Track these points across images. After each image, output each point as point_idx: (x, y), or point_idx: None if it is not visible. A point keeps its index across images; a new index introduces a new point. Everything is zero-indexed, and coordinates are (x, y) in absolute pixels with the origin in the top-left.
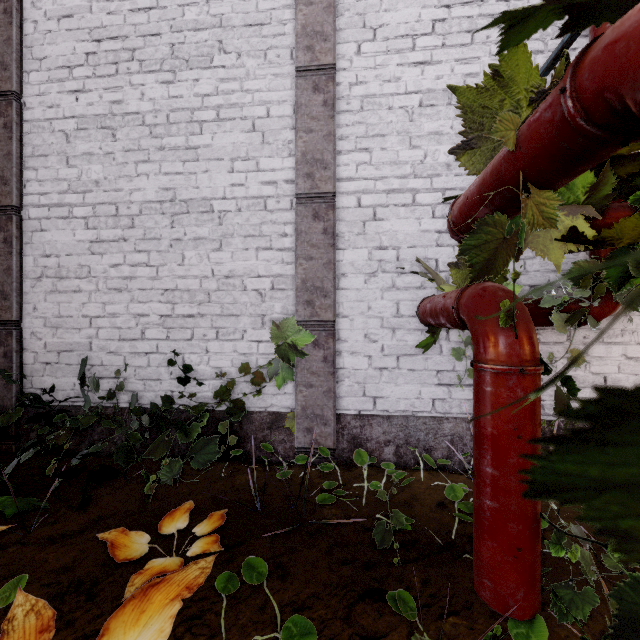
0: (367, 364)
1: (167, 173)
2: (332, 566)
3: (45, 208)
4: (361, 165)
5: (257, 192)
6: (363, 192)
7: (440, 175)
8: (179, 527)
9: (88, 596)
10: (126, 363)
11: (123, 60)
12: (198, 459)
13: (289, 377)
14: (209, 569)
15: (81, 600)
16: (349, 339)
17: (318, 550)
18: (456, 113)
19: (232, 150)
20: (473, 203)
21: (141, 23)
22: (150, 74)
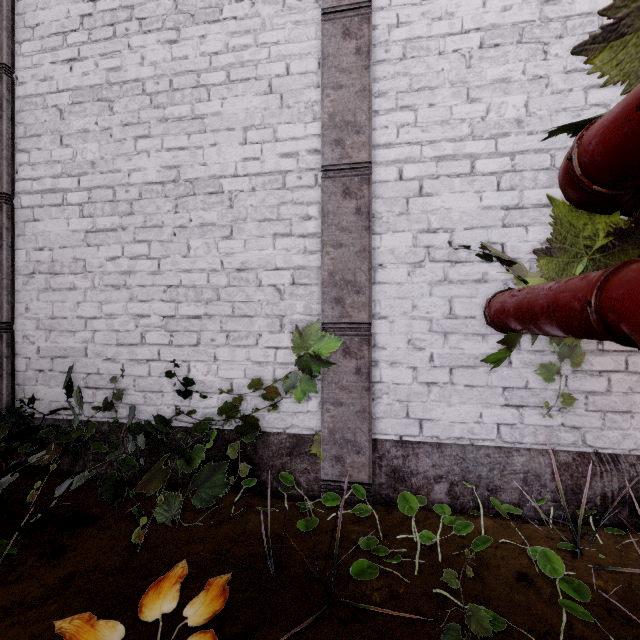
0: (411, 377)
1: (170, 149)
2: None
3: (38, 195)
4: (403, 127)
5: (274, 167)
6: (406, 161)
7: (508, 135)
8: (164, 608)
9: None
10: (124, 372)
11: (121, 20)
12: (201, 494)
13: (313, 392)
14: None
15: None
16: (388, 346)
17: None
18: (529, 53)
19: (245, 117)
20: None
21: None
22: (151, 34)
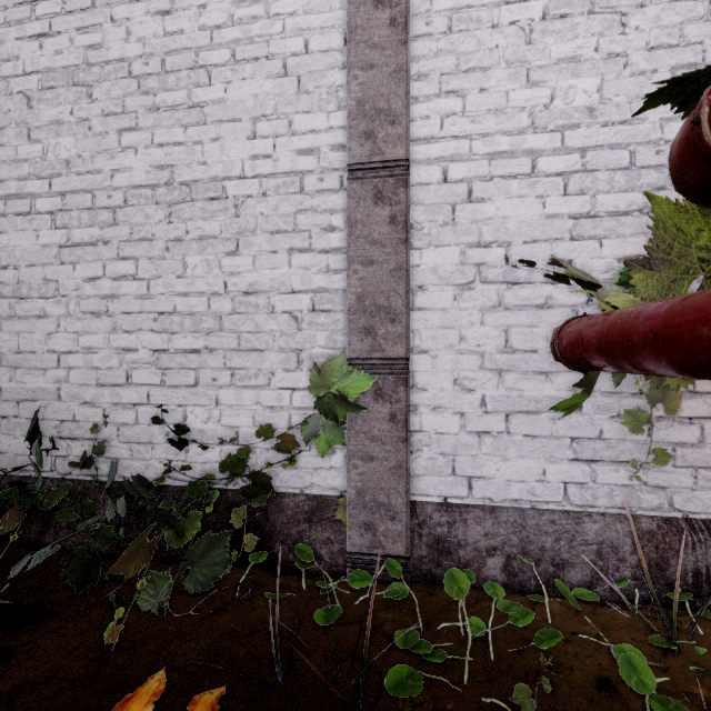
0: (458, 425)
1: (162, 144)
2: None
3: (0, 201)
4: (448, 117)
5: (290, 166)
6: (452, 159)
7: (577, 126)
8: None
9: None
10: (106, 418)
11: None
12: (196, 574)
13: (337, 444)
14: None
15: None
16: (429, 386)
17: None
18: (604, 25)
19: (254, 106)
20: None
21: None
22: (139, 3)
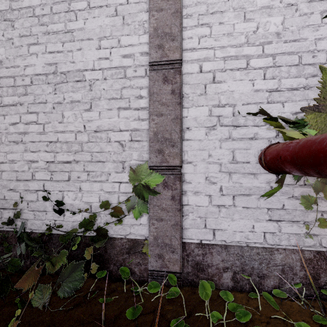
0: (207, 202)
1: (51, 52)
2: None
3: None
4: (202, 38)
5: (119, 64)
6: (204, 60)
7: (270, 43)
8: None
9: None
10: (21, 198)
11: None
12: (63, 286)
13: (143, 212)
14: None
15: None
16: (192, 181)
17: None
18: None
19: (99, 31)
20: None
21: None
22: None
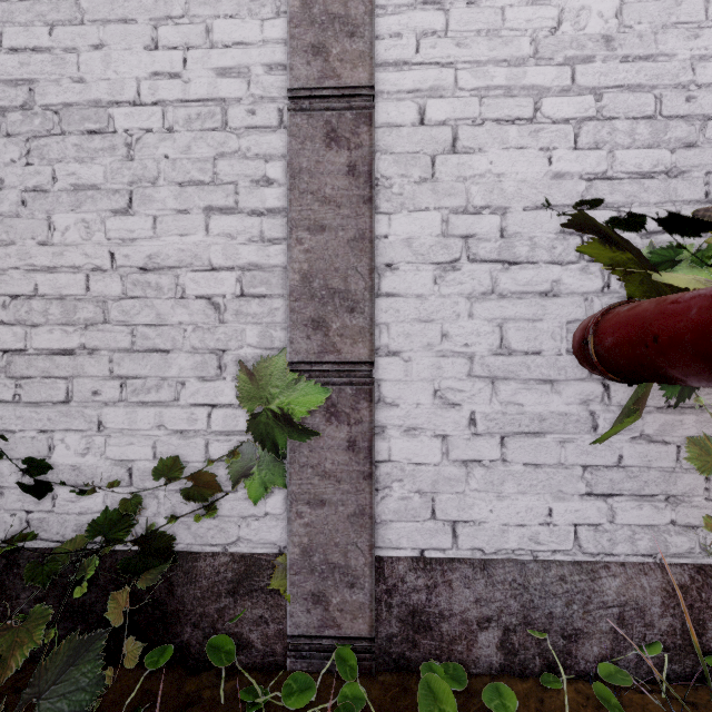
0: (439, 453)
1: (15, 49)
2: None
3: None
4: (426, 37)
5: (207, 91)
6: (431, 93)
7: (590, 60)
8: None
9: None
10: None
11: None
12: (37, 709)
13: (274, 483)
14: None
15: None
16: (401, 400)
17: None
18: None
19: (154, 2)
20: None
21: None
22: None
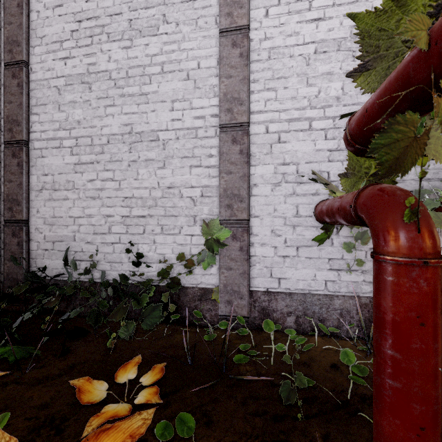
0: (273, 253)
1: (126, 113)
2: (247, 417)
3: (44, 141)
4: (269, 101)
5: (190, 124)
6: (270, 121)
7: (331, 106)
8: (129, 377)
9: (57, 431)
10: (98, 250)
11: (96, 34)
12: (147, 322)
13: (214, 262)
14: (146, 419)
15: (51, 434)
16: (259, 234)
17: (235, 401)
18: (344, 57)
19: (172, 94)
20: (373, 113)
21: (108, 6)
22: (115, 42)
